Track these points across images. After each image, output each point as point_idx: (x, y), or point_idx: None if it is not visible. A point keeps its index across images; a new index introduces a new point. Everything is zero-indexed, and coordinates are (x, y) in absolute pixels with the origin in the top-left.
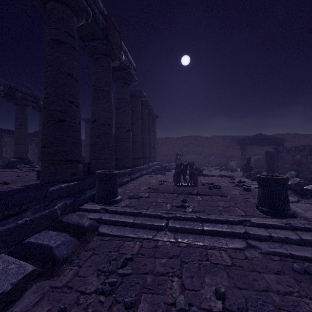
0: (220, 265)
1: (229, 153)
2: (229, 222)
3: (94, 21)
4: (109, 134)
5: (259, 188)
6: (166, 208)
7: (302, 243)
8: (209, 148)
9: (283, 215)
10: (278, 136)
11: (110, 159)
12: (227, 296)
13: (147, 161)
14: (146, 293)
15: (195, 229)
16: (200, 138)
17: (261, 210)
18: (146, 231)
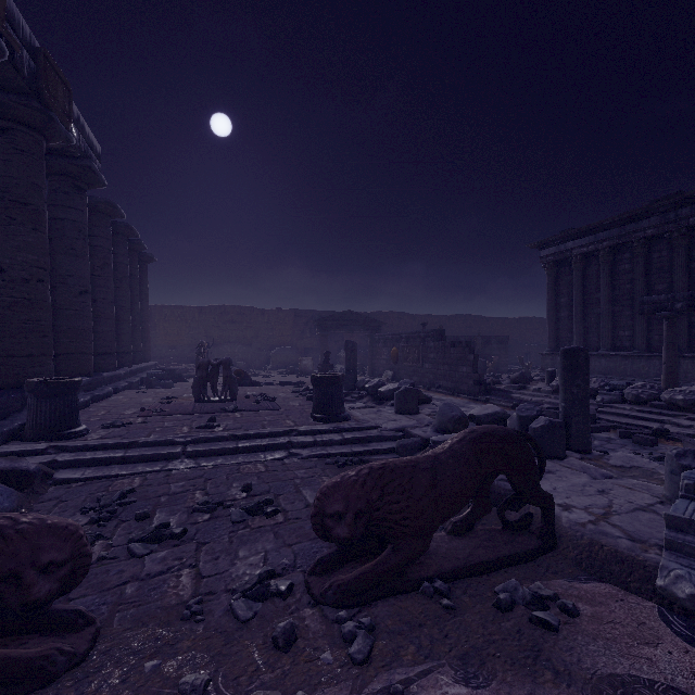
0: (252, 473)
1: (305, 342)
2: (272, 435)
3: (12, 63)
4: (41, 302)
5: (314, 391)
6: (183, 432)
7: (344, 442)
8: (269, 332)
9: (335, 420)
10: (380, 315)
11: (45, 355)
12: (253, 489)
13: (128, 360)
14: (162, 508)
15: (227, 449)
16: (250, 311)
17: (314, 418)
18: (149, 464)
